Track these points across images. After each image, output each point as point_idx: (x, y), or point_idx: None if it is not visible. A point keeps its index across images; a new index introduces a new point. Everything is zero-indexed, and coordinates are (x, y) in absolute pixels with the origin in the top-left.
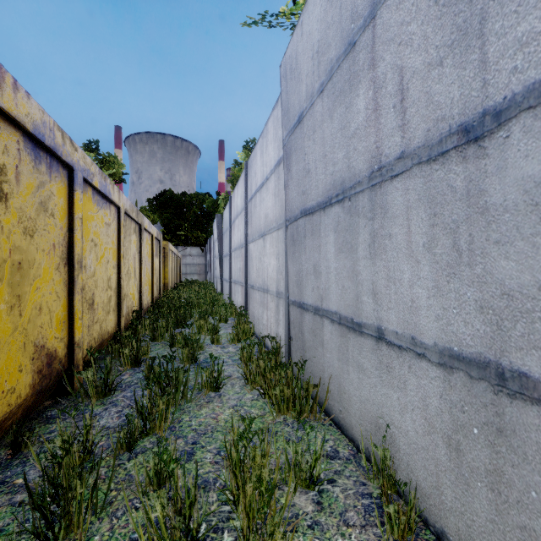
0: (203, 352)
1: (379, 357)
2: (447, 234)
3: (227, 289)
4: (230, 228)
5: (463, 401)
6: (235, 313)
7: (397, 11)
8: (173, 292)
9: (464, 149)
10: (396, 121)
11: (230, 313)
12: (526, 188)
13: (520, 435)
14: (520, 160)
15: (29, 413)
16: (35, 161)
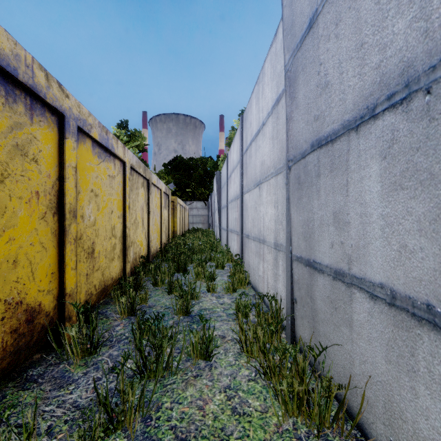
0: (198, 301)
1: None
2: None
3: (225, 237)
4: (227, 182)
5: None
6: (231, 259)
7: None
8: (180, 239)
9: None
10: None
11: (226, 259)
12: None
13: None
14: None
15: (10, 372)
16: (7, 99)
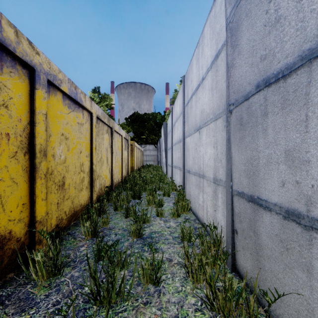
0: (149, 224)
1: None
2: None
3: (170, 171)
4: (171, 130)
5: None
6: (175, 189)
7: None
8: (137, 172)
9: None
10: None
11: (171, 188)
12: None
13: None
14: None
15: None
16: None
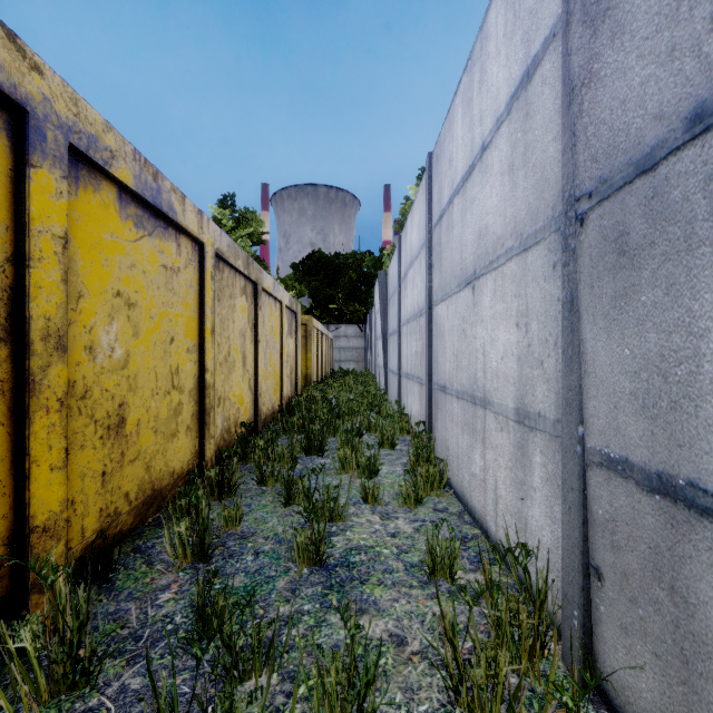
0: (344, 525)
1: None
2: None
3: (395, 386)
4: (399, 288)
5: None
6: (407, 429)
7: None
8: (318, 388)
9: None
10: None
11: (399, 428)
12: None
13: None
14: None
15: None
16: None
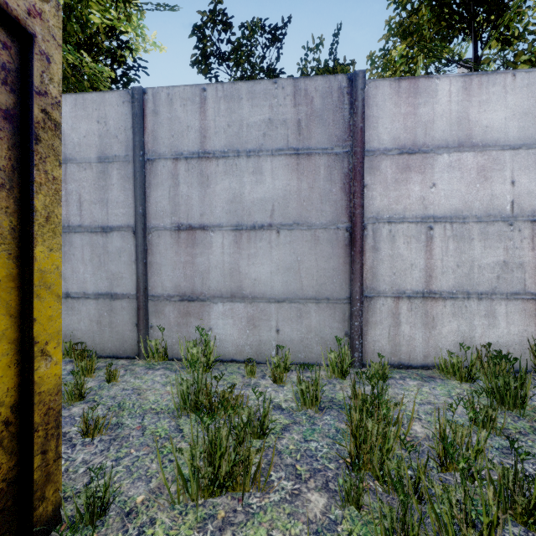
0: None
1: (67, 305)
2: (98, 257)
3: None
4: None
5: (102, 307)
6: None
7: (79, 173)
8: None
9: (103, 233)
10: (78, 212)
11: None
12: (117, 249)
13: (116, 309)
14: (116, 242)
15: None
16: None
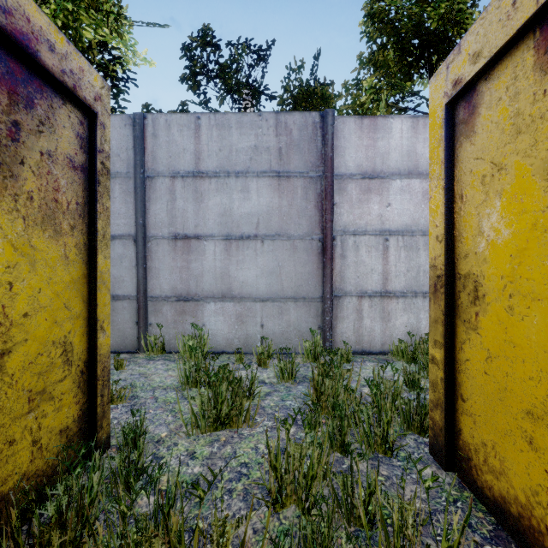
0: None
1: None
2: None
3: None
4: None
5: None
6: None
7: None
8: None
9: None
10: None
11: None
12: (119, 255)
13: (117, 309)
14: (117, 249)
15: None
16: None
